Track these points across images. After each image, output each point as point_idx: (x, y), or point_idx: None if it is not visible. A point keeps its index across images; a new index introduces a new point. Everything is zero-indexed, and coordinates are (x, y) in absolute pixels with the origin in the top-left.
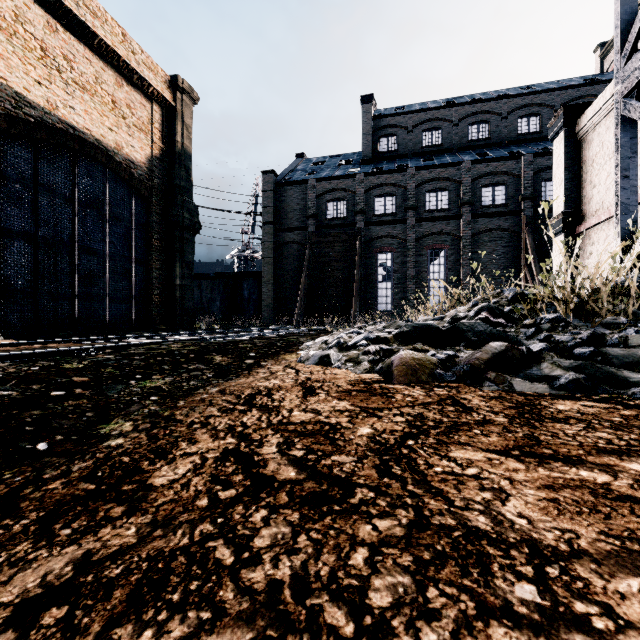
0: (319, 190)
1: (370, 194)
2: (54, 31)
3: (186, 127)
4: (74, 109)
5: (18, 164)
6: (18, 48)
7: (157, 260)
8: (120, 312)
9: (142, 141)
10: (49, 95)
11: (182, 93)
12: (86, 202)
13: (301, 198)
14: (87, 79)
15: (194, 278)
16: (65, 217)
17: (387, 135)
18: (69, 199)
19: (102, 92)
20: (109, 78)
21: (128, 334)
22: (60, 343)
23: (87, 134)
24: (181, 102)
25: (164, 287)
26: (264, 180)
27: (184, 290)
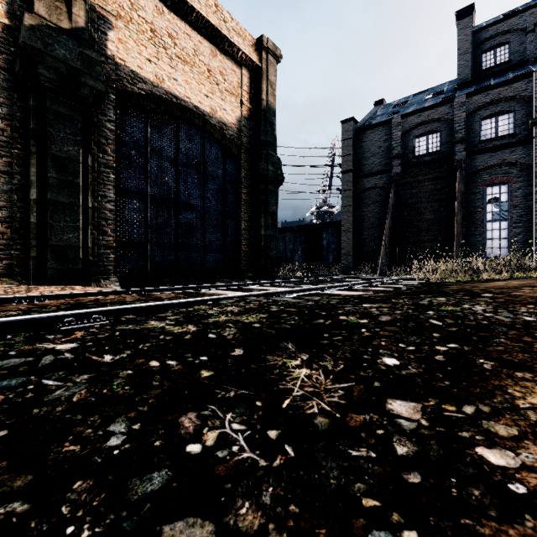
0: (405, 127)
1: (474, 117)
2: (161, 14)
3: (270, 84)
4: (177, 81)
5: (134, 133)
6: (133, 32)
7: (245, 213)
8: (214, 261)
9: (233, 104)
10: (157, 70)
11: (267, 53)
12: (187, 163)
13: (383, 140)
14: (187, 53)
15: (279, 231)
16: (170, 177)
17: (493, 47)
18: (173, 161)
19: (199, 63)
20: (205, 50)
21: (216, 281)
22: (125, 294)
23: (187, 102)
24: (266, 61)
25: (251, 237)
26: (343, 129)
27: (268, 240)
